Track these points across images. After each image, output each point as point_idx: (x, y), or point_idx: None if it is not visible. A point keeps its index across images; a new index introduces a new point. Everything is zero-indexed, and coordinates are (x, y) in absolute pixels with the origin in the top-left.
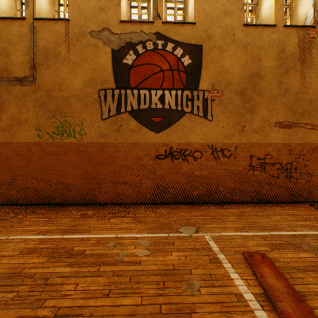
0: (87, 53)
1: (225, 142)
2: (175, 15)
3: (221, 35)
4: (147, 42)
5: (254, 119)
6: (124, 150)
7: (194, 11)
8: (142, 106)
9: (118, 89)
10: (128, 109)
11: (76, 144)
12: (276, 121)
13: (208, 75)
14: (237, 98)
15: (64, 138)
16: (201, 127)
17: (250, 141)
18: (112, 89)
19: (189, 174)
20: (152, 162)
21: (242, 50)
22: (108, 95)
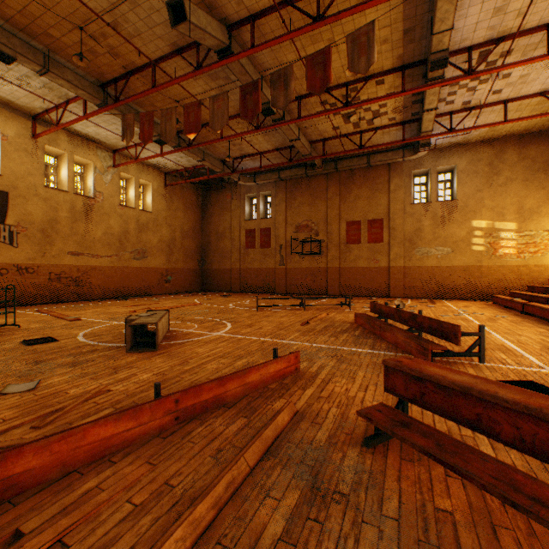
0: None
1: (30, 263)
2: None
3: (27, 189)
4: None
5: (53, 249)
6: None
7: (2, 166)
8: None
9: None
10: None
11: None
12: (70, 251)
13: (15, 215)
14: (40, 233)
15: None
16: (8, 252)
17: (50, 263)
18: None
19: None
20: None
21: (44, 203)
22: None
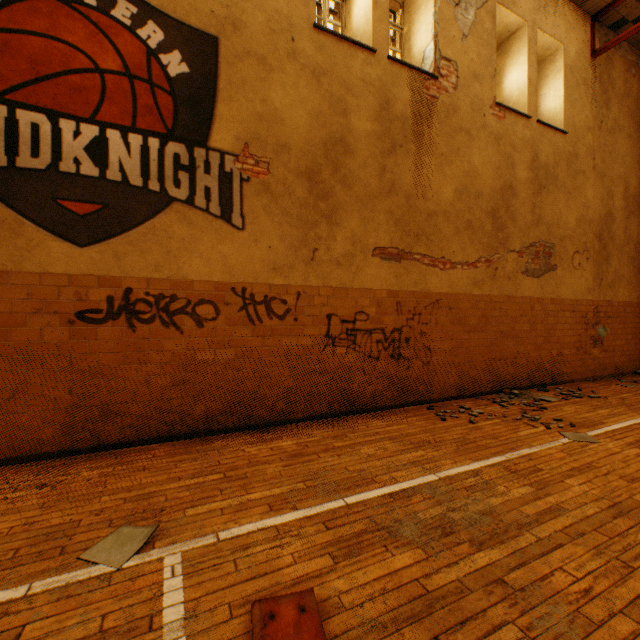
0: None
1: (276, 282)
2: None
3: (267, 31)
4: None
5: (335, 236)
6: None
7: None
8: (27, 160)
9: None
10: None
11: None
12: (376, 245)
13: (235, 116)
14: (302, 184)
15: None
16: (216, 243)
17: (327, 283)
18: None
19: (184, 362)
20: (65, 332)
21: (312, 82)
22: None
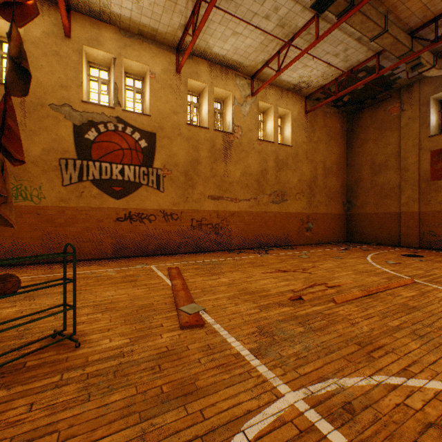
0: (47, 123)
1: (174, 208)
2: (134, 99)
3: (171, 128)
4: (109, 123)
5: (194, 192)
6: (87, 214)
7: (150, 106)
8: (104, 177)
9: (80, 160)
10: (90, 178)
11: (34, 207)
12: (209, 195)
13: (161, 157)
14: (183, 176)
15: (19, 201)
16: (155, 197)
17: (192, 208)
18: (74, 159)
19: (146, 233)
20: (114, 224)
21: (186, 142)
22: (69, 164)
